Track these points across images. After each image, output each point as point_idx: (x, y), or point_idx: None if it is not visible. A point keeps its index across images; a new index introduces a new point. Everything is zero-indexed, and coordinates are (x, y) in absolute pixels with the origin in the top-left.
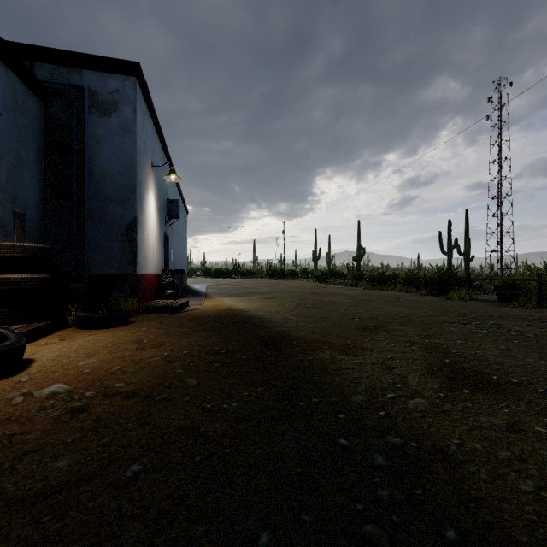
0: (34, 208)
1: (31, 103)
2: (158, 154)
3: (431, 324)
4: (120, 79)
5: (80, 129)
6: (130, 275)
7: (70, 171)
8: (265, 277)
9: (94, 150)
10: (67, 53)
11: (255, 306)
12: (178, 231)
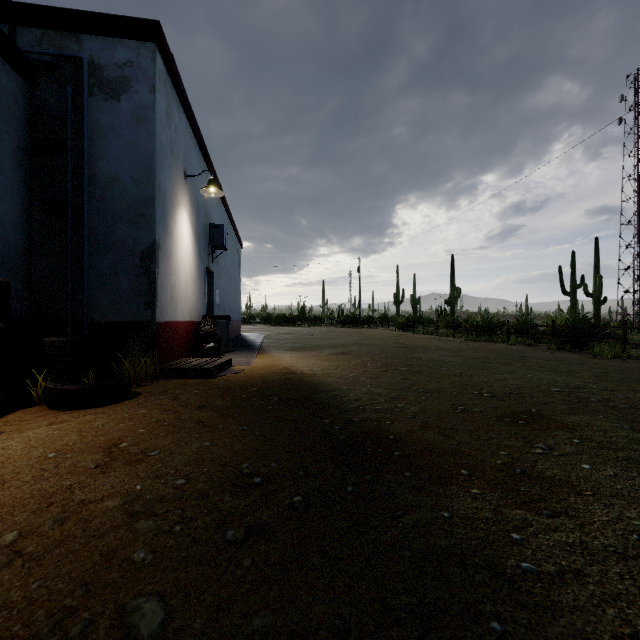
0: (11, 228)
1: (5, 79)
2: (196, 162)
3: (625, 408)
4: (132, 46)
5: (79, 118)
6: (147, 323)
7: (65, 177)
8: (336, 324)
9: (97, 148)
10: (59, 11)
11: (323, 367)
12: (228, 267)
